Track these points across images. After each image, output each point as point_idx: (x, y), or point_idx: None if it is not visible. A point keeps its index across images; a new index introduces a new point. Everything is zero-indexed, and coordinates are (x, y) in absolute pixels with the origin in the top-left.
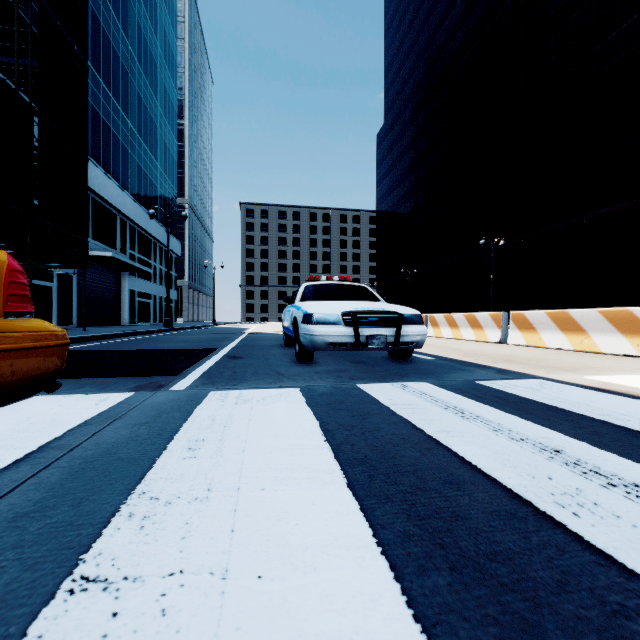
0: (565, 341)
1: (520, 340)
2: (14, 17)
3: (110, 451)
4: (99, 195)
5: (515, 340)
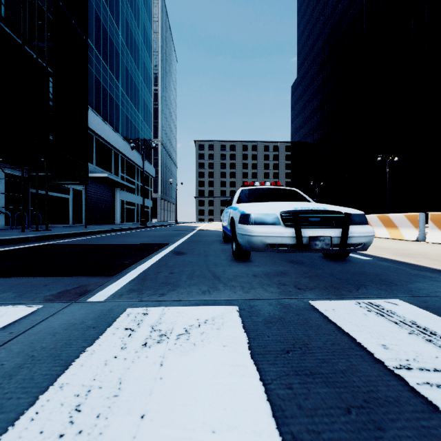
0: None
1: None
2: (43, 17)
3: None
4: (100, 136)
5: (435, 239)
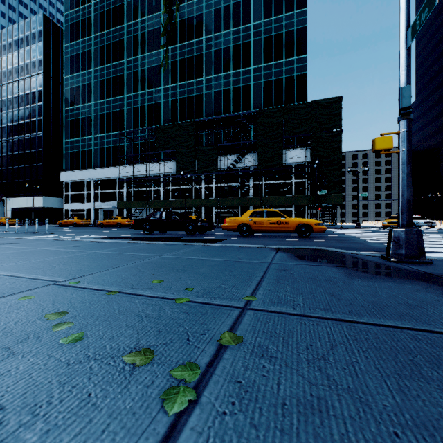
0: None
1: None
2: None
3: None
4: None
5: None
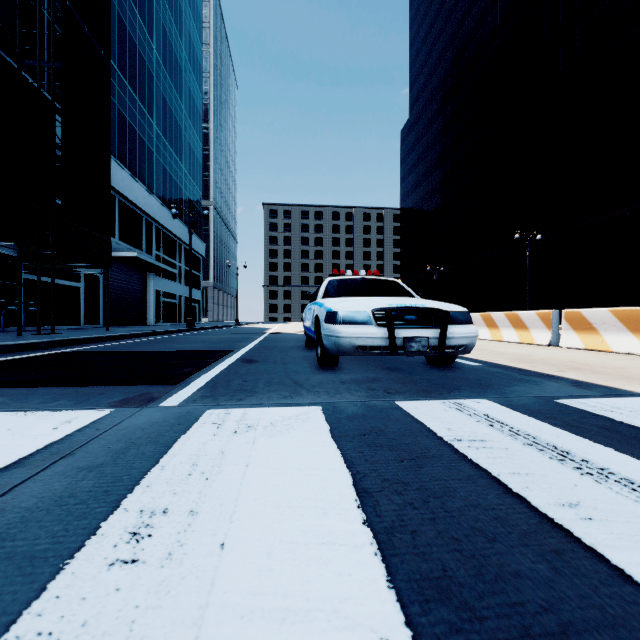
0: (637, 344)
1: (576, 342)
2: (42, 22)
3: (8, 532)
4: (125, 197)
5: (570, 342)
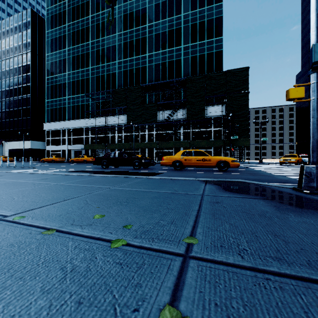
0: None
1: None
2: None
3: None
4: None
5: None
